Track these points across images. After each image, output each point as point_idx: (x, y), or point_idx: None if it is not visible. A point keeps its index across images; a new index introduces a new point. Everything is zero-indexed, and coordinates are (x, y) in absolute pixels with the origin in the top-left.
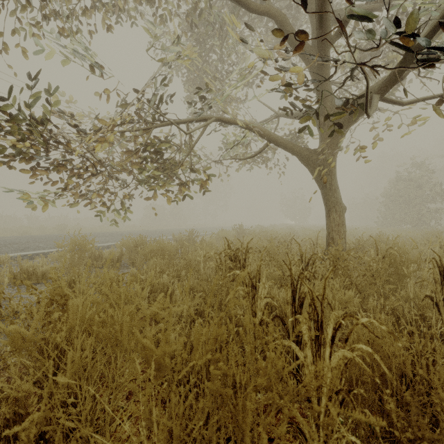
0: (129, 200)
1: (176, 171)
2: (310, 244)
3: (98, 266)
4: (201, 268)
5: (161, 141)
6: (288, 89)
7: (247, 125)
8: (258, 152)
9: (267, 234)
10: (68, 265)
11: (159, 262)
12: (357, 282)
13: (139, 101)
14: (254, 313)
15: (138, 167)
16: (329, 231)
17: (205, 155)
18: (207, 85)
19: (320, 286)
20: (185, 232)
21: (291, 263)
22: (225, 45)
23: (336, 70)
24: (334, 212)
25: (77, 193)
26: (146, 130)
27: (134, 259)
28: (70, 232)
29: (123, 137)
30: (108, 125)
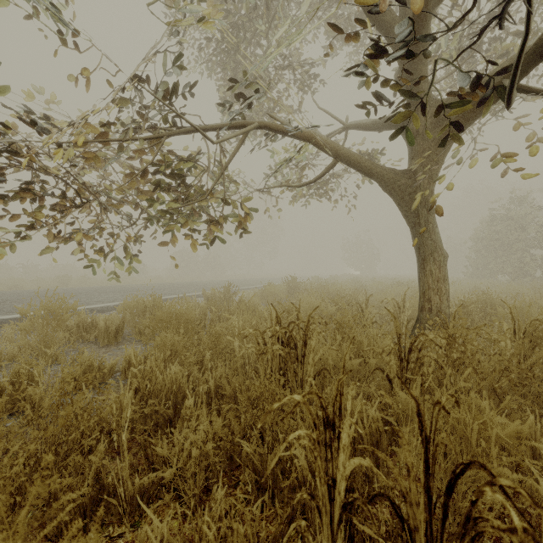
0: (135, 244)
1: (202, 203)
2: (394, 307)
3: (88, 340)
4: (236, 347)
5: (179, 158)
6: (372, 68)
7: (304, 135)
8: (320, 176)
9: (329, 289)
10: (36, 341)
11: (172, 339)
12: (493, 381)
13: (137, 88)
14: (332, 480)
15: (147, 197)
16: (424, 289)
17: (244, 182)
18: (245, 74)
19: (449, 405)
20: (219, 287)
21: (376, 343)
22: (273, 32)
23: (474, 5)
24: (431, 262)
25: (50, 233)
26: (155, 141)
27: (143, 328)
28: (75, 285)
29: (125, 153)
30: (98, 131)
